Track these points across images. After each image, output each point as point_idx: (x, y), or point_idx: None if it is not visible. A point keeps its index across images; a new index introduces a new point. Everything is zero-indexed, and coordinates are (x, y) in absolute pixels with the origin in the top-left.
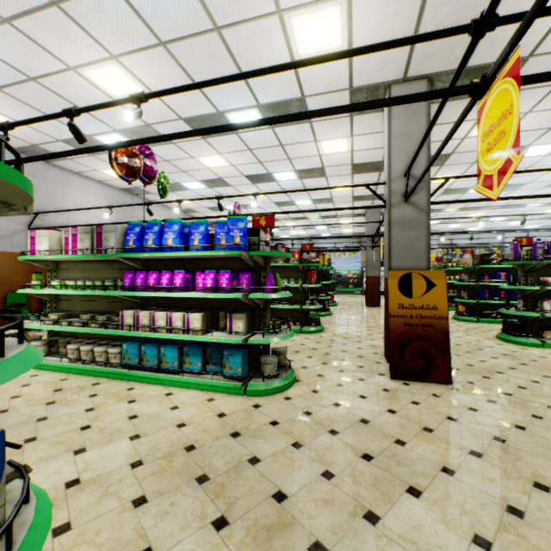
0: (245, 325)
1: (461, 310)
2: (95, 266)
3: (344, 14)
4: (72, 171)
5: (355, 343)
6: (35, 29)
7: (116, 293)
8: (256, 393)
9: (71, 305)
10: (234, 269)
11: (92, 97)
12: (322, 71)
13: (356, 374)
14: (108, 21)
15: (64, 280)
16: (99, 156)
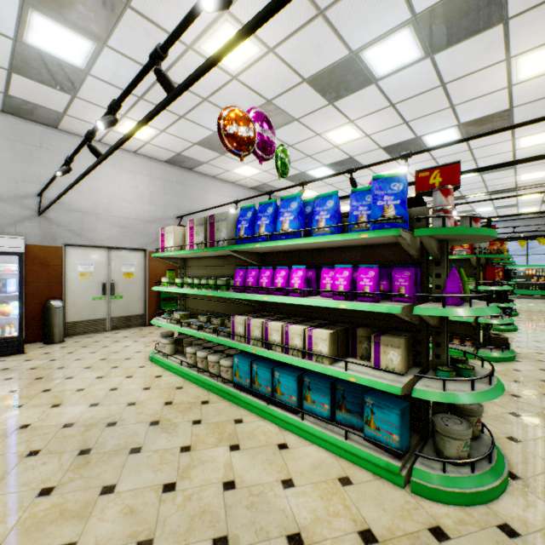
0: (403, 358)
1: None
2: (213, 262)
3: None
4: (210, 176)
5: None
6: (150, 4)
7: (226, 294)
8: (432, 494)
9: (194, 303)
10: (380, 262)
11: (213, 81)
12: None
13: None
14: None
15: (188, 277)
16: (228, 154)
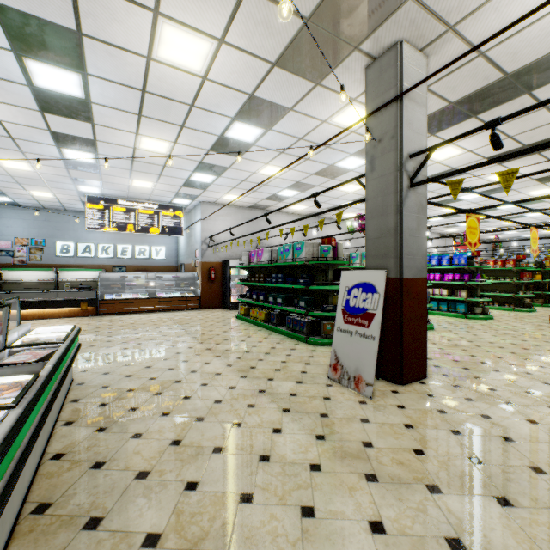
0: (466, 294)
1: None
2: None
3: None
4: None
5: None
6: None
7: None
8: (470, 318)
9: None
10: (461, 272)
11: None
12: None
13: (530, 322)
14: None
15: None
16: None
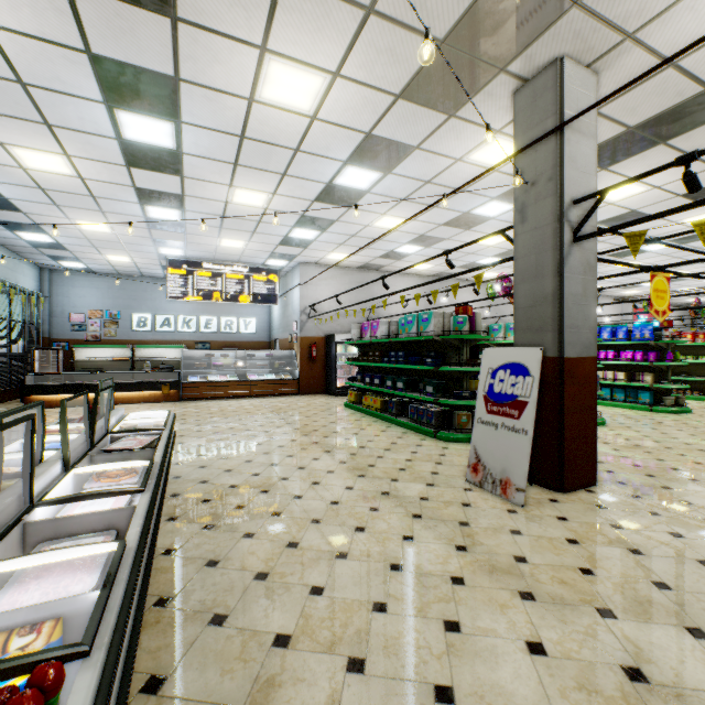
0: (652, 379)
1: None
2: None
3: None
4: None
5: None
6: None
7: None
8: (658, 411)
9: None
10: (645, 349)
11: None
12: None
13: None
14: None
15: None
16: None
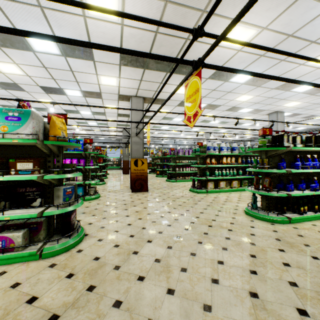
0: (82, 178)
1: (158, 173)
2: None
3: (118, 80)
4: None
5: (120, 186)
6: None
7: None
8: (88, 200)
9: None
10: (76, 157)
11: None
12: (109, 88)
13: (121, 193)
14: (22, 56)
15: None
16: None
